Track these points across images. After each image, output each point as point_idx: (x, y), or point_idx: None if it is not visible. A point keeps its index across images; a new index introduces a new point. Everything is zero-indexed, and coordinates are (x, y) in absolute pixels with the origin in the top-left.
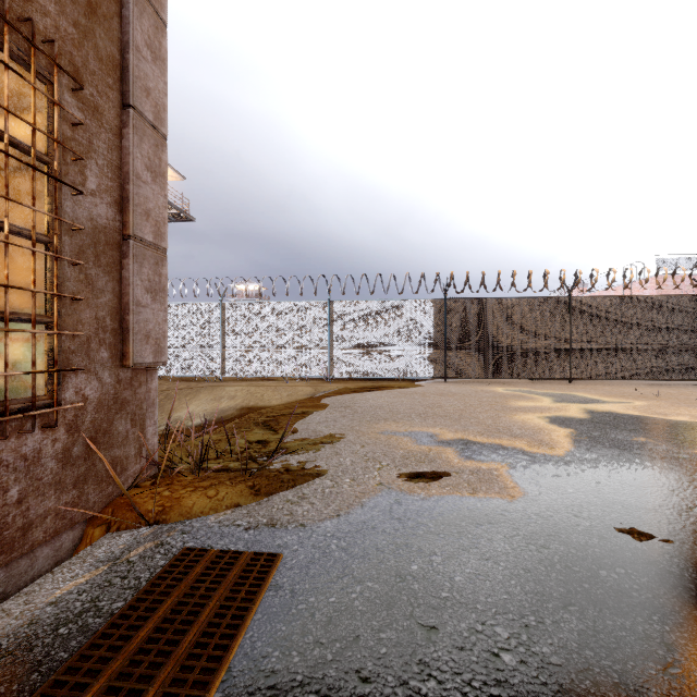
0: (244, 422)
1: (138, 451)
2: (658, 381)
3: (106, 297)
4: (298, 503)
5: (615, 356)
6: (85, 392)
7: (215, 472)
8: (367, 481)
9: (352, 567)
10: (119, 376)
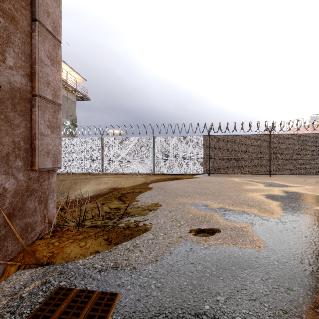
0: (109, 197)
1: (43, 218)
2: (313, 175)
3: (20, 130)
4: (133, 251)
5: (293, 163)
6: (5, 186)
7: (88, 227)
8: (173, 235)
9: (165, 307)
10: (29, 175)
